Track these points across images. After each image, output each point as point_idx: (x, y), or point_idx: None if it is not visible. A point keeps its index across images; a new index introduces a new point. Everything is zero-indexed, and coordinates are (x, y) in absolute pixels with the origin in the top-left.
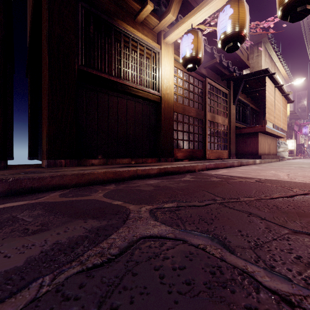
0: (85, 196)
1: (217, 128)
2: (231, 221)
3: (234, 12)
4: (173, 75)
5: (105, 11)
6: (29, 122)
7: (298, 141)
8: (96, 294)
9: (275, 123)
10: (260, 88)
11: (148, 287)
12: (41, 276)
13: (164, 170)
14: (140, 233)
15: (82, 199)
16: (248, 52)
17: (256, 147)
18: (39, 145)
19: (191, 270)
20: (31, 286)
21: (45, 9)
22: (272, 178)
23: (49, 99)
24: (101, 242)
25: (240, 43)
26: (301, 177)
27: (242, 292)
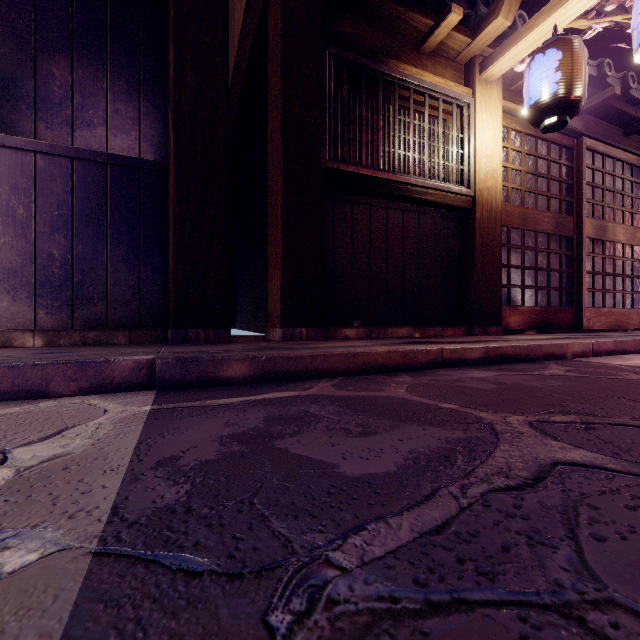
0: (379, 392)
1: (613, 254)
2: None
3: None
4: (501, 147)
5: (367, 51)
6: None
7: None
8: (550, 519)
9: None
10: None
11: (637, 528)
12: (441, 486)
13: (495, 353)
14: (546, 456)
15: (377, 395)
16: None
17: None
18: (240, 303)
19: None
20: (440, 494)
21: (279, 77)
22: None
23: (284, 227)
24: (486, 460)
25: None
26: None
27: None
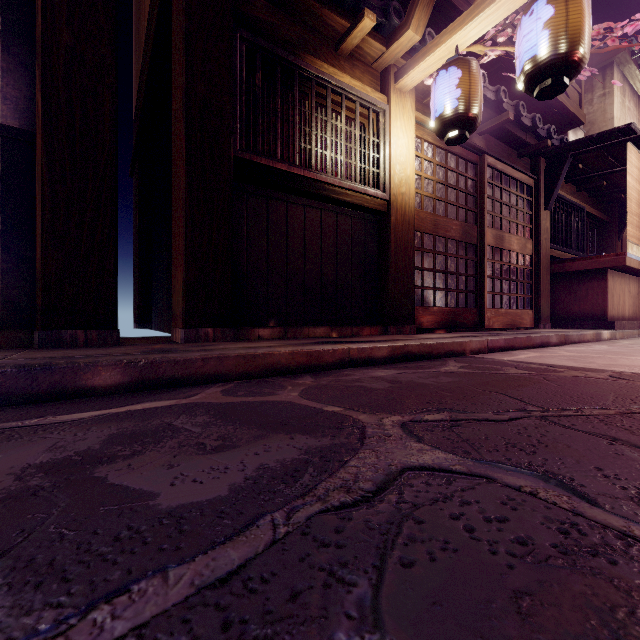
0: (269, 396)
1: (509, 261)
2: (575, 450)
3: (556, 12)
4: (414, 155)
5: (282, 41)
6: (137, 259)
7: None
8: (367, 543)
9: None
10: (611, 169)
11: (452, 542)
12: (267, 512)
13: (401, 351)
14: (400, 461)
15: (264, 400)
16: (581, 90)
17: (602, 302)
18: (155, 301)
19: (520, 524)
20: (259, 523)
21: (181, 53)
22: None
23: (187, 217)
24: (337, 471)
25: (569, 77)
26: None
27: (632, 565)
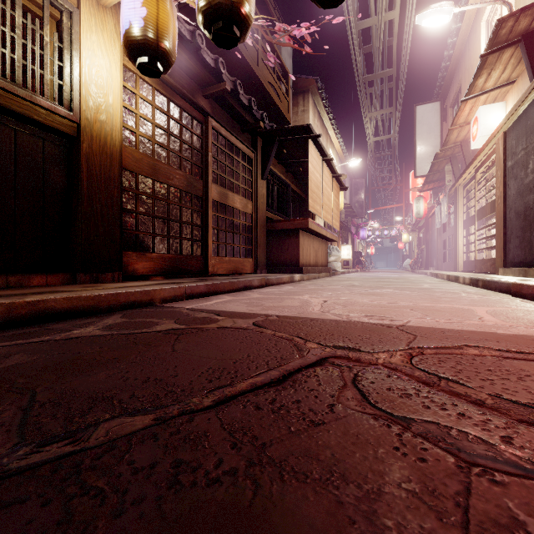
0: None
1: (233, 216)
2: None
3: None
4: (120, 84)
5: None
6: None
7: (356, 247)
8: None
9: (324, 217)
10: (303, 159)
11: None
12: None
13: (30, 309)
14: None
15: None
16: (289, 99)
17: (296, 254)
18: None
19: None
20: None
21: None
22: (292, 314)
23: None
24: None
25: (238, 29)
26: (340, 305)
27: None
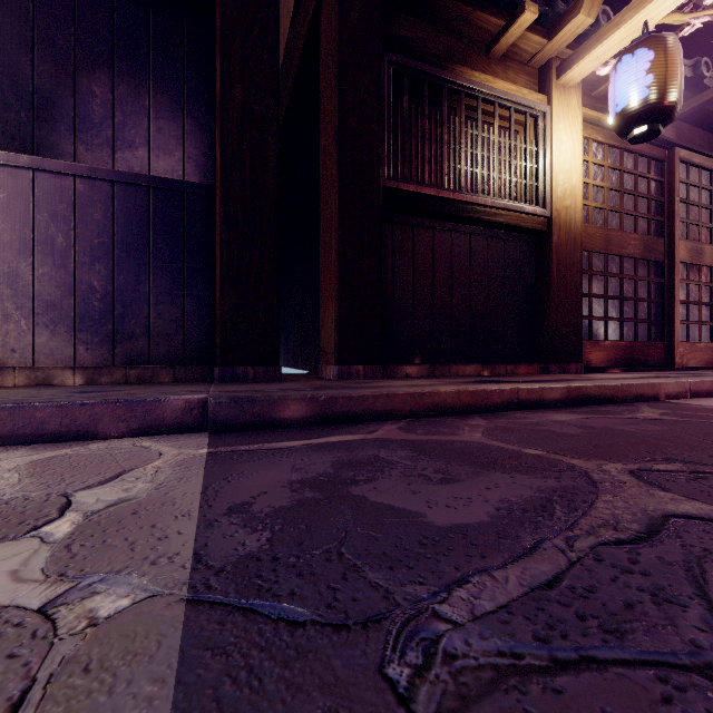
0: (452, 436)
1: (710, 281)
2: None
3: None
4: (581, 161)
5: (430, 56)
6: None
7: None
8: (673, 575)
9: None
10: None
11: None
12: (543, 538)
13: (578, 393)
14: (656, 508)
15: (451, 439)
16: None
17: None
18: (285, 337)
19: None
20: (543, 546)
21: (333, 89)
22: None
23: (339, 254)
24: (588, 511)
25: None
26: None
27: None
